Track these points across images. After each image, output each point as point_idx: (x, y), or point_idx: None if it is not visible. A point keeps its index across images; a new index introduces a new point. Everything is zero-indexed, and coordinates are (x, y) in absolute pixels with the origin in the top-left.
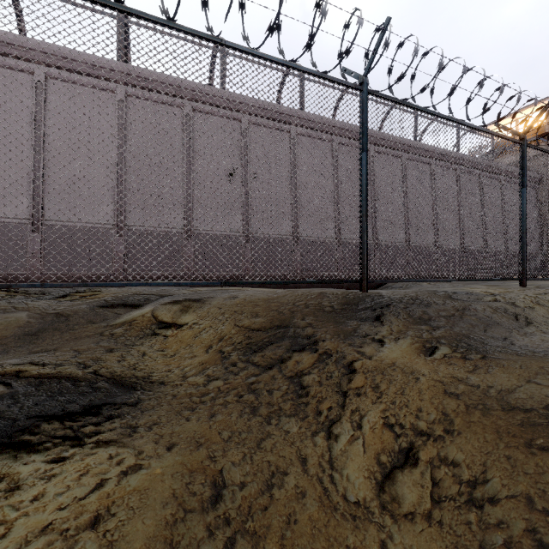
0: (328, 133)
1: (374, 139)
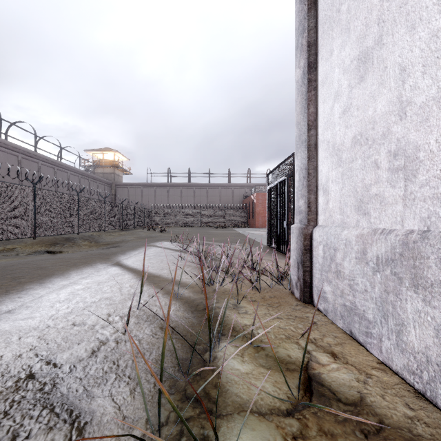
0: (16, 151)
1: (41, 158)
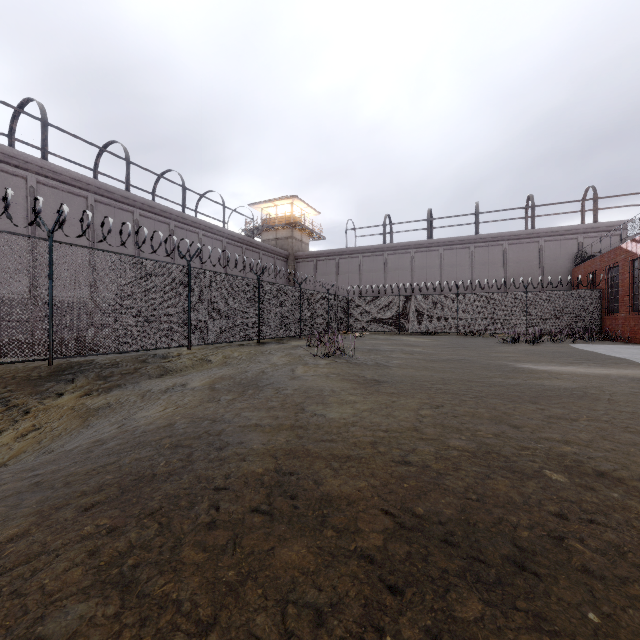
0: (81, 189)
1: (139, 204)
